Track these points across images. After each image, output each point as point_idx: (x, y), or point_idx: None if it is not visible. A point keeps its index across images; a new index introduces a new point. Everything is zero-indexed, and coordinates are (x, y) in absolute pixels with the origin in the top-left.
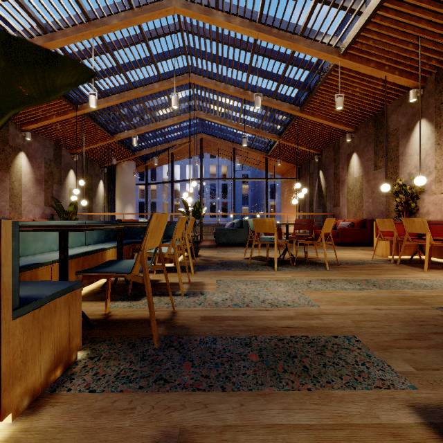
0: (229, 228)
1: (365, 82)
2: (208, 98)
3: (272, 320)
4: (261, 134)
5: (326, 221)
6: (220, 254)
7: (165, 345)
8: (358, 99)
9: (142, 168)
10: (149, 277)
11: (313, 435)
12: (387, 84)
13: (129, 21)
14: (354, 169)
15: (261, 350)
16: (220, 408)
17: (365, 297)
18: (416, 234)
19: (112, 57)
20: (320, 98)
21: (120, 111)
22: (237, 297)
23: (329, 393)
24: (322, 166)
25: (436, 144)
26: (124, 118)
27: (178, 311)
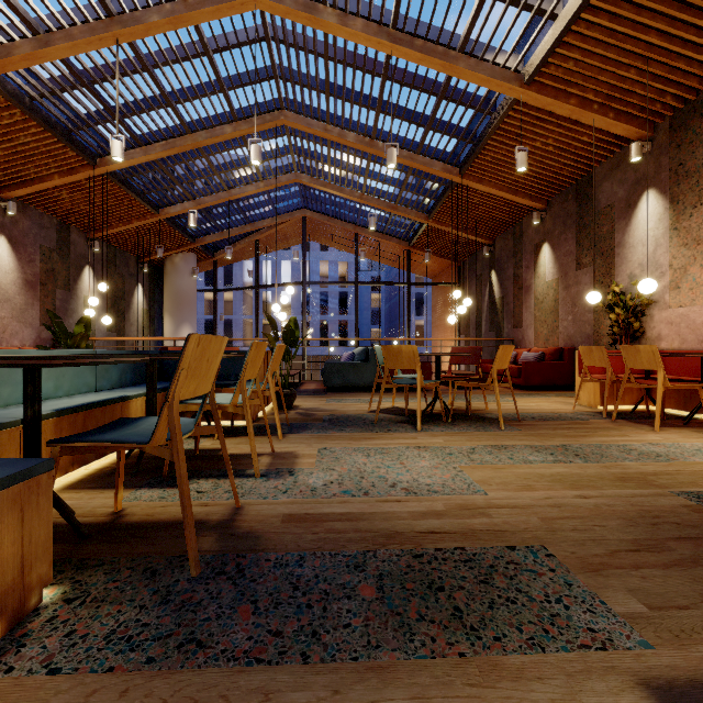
0: (346, 362)
1: (563, 130)
2: (314, 152)
3: (406, 519)
4: (400, 212)
5: (500, 351)
6: (330, 404)
7: (211, 572)
8: (552, 156)
9: (208, 265)
10: (183, 449)
11: None
12: (596, 132)
13: (179, 19)
14: (544, 269)
15: (381, 577)
16: (294, 701)
17: (563, 476)
18: (641, 372)
19: (152, 78)
20: (492, 154)
21: (168, 170)
22: (351, 478)
23: (497, 661)
24: (496, 264)
25: (672, 228)
26: (175, 182)
27: (246, 505)
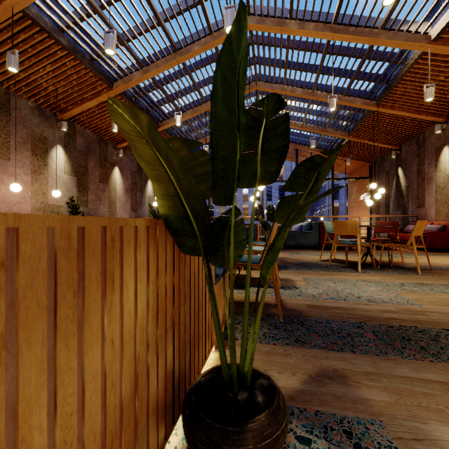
0: (298, 231)
1: None
2: None
3: (375, 312)
4: (329, 133)
5: (417, 224)
6: (293, 256)
7: (288, 321)
8: None
9: None
10: None
11: (445, 386)
12: None
13: (208, 45)
14: (445, 165)
15: (374, 332)
16: (357, 362)
17: None
18: None
19: (190, 78)
20: (402, 89)
21: (191, 124)
22: (331, 292)
23: None
24: (402, 162)
25: None
26: (194, 130)
27: (283, 299)
